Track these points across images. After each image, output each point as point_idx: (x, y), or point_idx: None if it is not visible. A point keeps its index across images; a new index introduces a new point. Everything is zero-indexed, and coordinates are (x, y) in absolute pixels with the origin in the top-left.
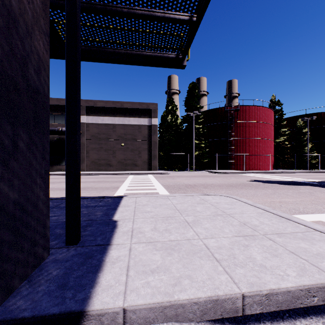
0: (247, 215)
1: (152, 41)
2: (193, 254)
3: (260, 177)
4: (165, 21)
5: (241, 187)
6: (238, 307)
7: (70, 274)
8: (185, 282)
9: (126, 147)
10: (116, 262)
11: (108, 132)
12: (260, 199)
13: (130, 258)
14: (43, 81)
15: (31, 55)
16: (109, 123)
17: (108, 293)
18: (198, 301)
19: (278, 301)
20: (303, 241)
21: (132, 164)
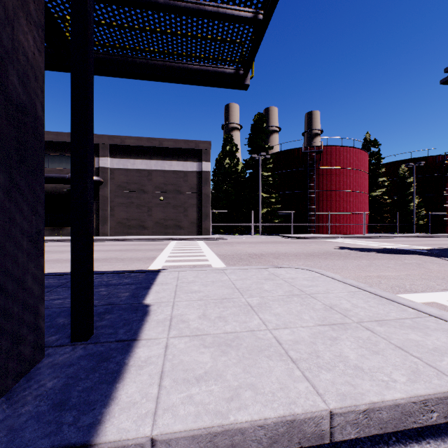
0: (334, 295)
1: (201, 49)
2: (259, 352)
3: (350, 244)
4: (219, 18)
5: (325, 257)
6: (324, 431)
7: (74, 386)
8: (246, 394)
9: (167, 201)
10: (144, 366)
11: (142, 181)
12: (351, 273)
13: (165, 360)
14: (34, 96)
15: (12, 54)
16: (142, 169)
17: (130, 415)
18: (265, 424)
19: (382, 420)
20: (413, 331)
21: (175, 226)
